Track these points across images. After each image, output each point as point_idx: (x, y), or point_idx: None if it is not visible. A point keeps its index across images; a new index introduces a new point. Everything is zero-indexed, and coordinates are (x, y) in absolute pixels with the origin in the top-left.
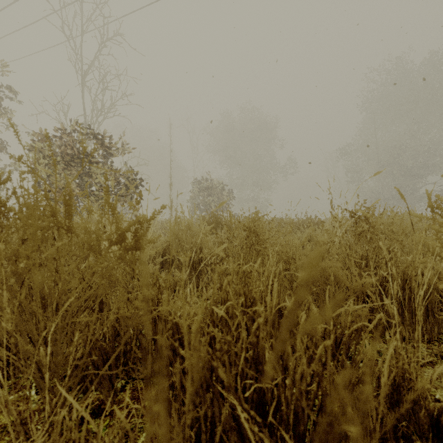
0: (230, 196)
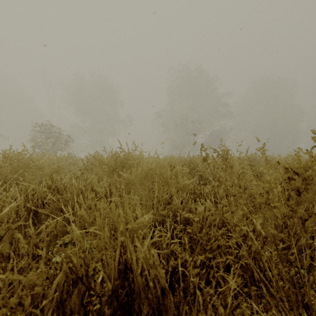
0: (68, 139)
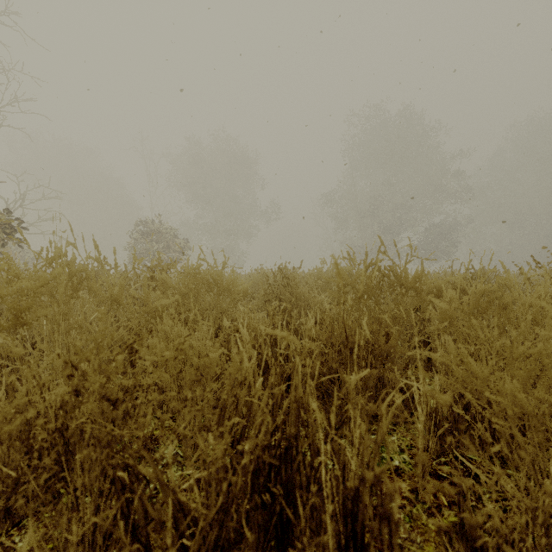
0: (183, 244)
